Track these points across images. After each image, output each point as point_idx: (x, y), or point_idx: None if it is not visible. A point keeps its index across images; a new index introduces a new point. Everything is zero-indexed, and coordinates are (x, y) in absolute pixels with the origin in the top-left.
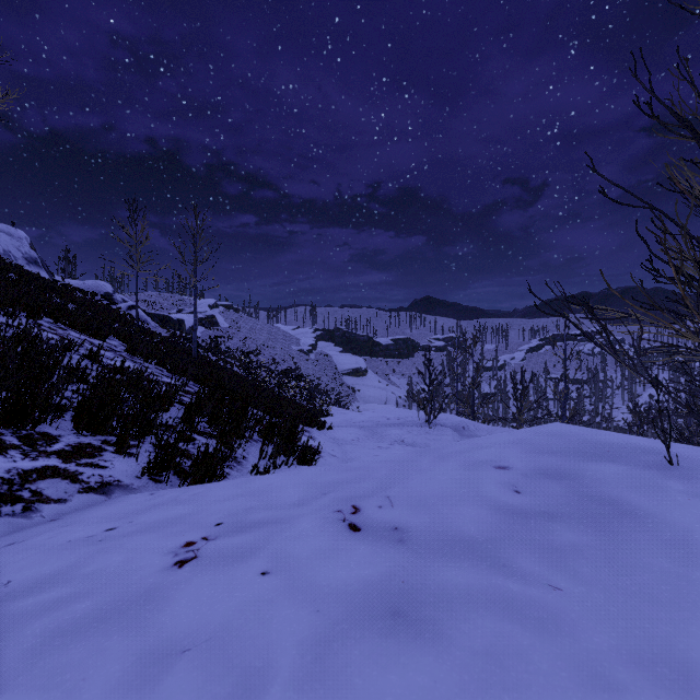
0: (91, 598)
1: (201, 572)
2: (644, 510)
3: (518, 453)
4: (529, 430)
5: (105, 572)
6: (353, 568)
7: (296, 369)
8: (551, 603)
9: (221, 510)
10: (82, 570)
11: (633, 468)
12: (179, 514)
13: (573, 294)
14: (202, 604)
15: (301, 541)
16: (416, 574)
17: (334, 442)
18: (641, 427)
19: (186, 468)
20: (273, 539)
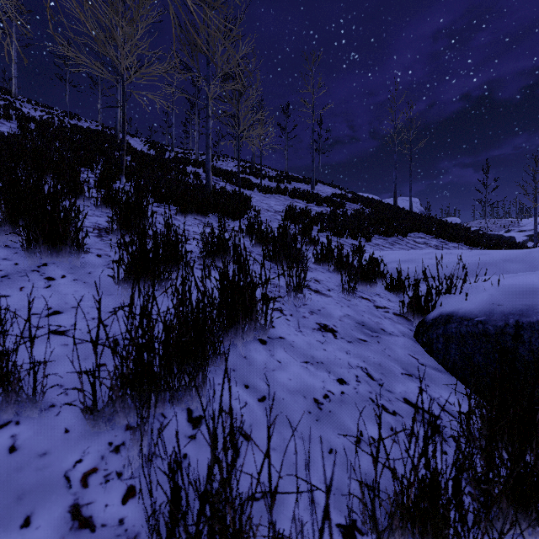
0: None
1: None
2: None
3: None
4: None
5: None
6: None
7: None
8: None
9: None
10: None
11: None
12: None
13: None
14: None
15: None
16: None
17: None
18: None
19: None
20: None
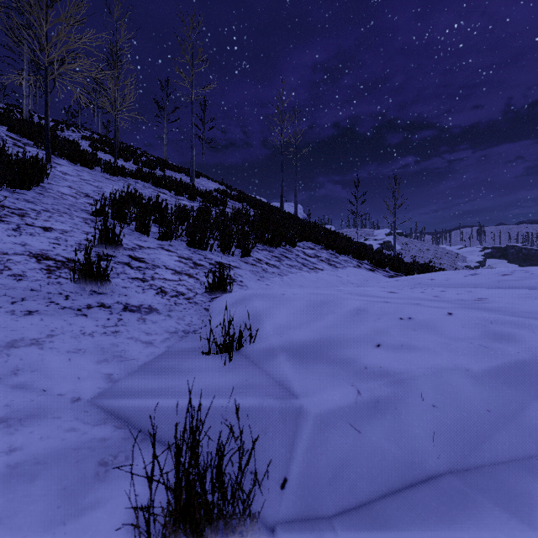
0: None
1: None
2: None
3: None
4: None
5: None
6: None
7: None
8: None
9: None
10: None
11: None
12: None
13: None
14: None
15: None
16: None
17: None
18: None
19: None
20: None
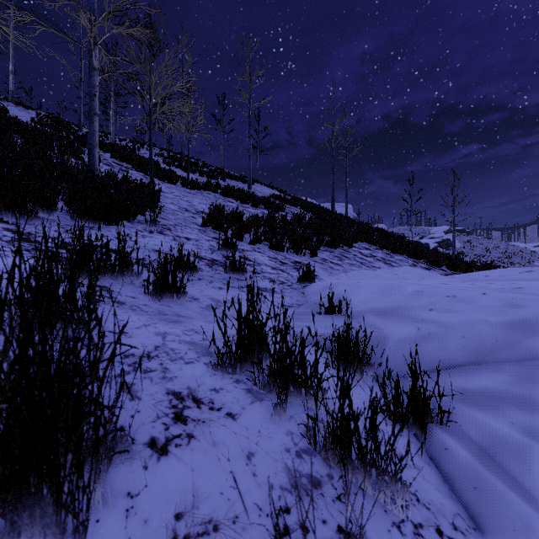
0: None
1: None
2: None
3: None
4: None
5: None
6: None
7: None
8: None
9: None
10: None
11: None
12: None
13: None
14: None
15: None
16: None
17: None
18: None
19: None
20: None
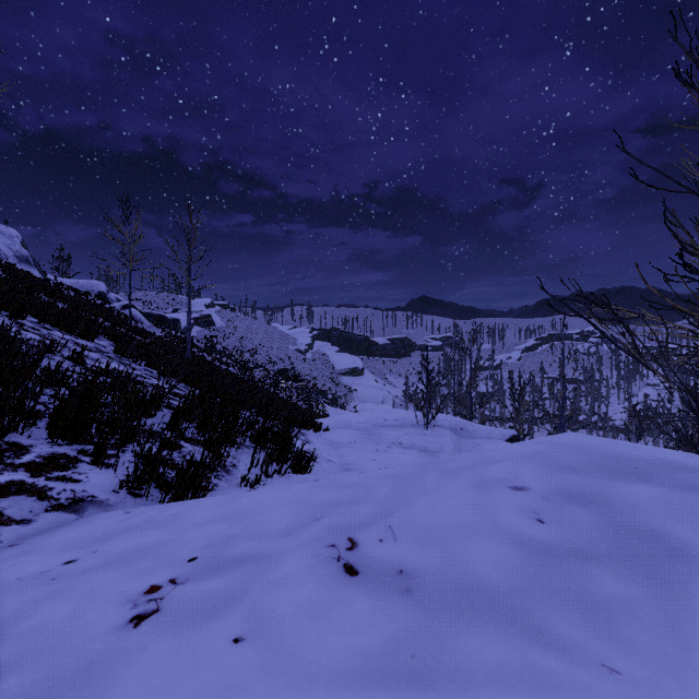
0: (17, 673)
1: (160, 635)
2: (697, 548)
3: (535, 470)
4: (543, 441)
5: (46, 630)
6: (349, 632)
7: (293, 368)
8: (611, 696)
9: (198, 538)
10: (20, 625)
11: (670, 490)
12: (151, 542)
13: (592, 292)
14: (153, 690)
15: (286, 590)
16: (428, 644)
17: (330, 445)
18: (640, 427)
19: (170, 480)
20: (253, 586)
